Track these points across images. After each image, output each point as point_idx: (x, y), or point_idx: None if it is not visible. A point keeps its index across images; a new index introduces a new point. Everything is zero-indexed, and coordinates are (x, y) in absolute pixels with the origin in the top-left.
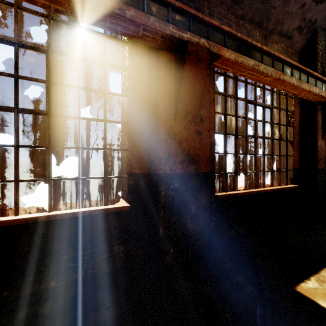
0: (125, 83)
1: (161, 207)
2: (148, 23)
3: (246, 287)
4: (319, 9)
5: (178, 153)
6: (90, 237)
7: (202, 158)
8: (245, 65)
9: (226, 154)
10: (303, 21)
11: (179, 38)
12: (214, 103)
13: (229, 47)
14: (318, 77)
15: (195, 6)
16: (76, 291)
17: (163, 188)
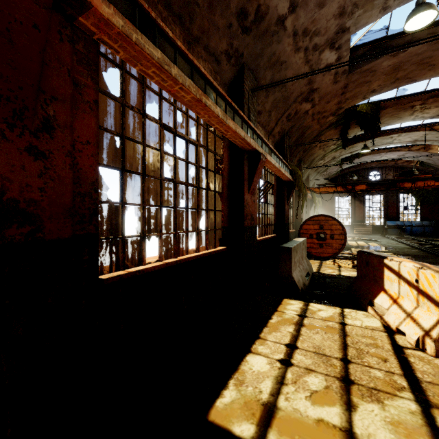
0: None
1: None
2: None
3: None
4: (245, 42)
5: None
6: None
7: (52, 210)
8: (145, 53)
9: (124, 204)
10: (231, 46)
11: None
12: (97, 110)
13: (114, 3)
14: (244, 119)
15: None
16: None
17: None
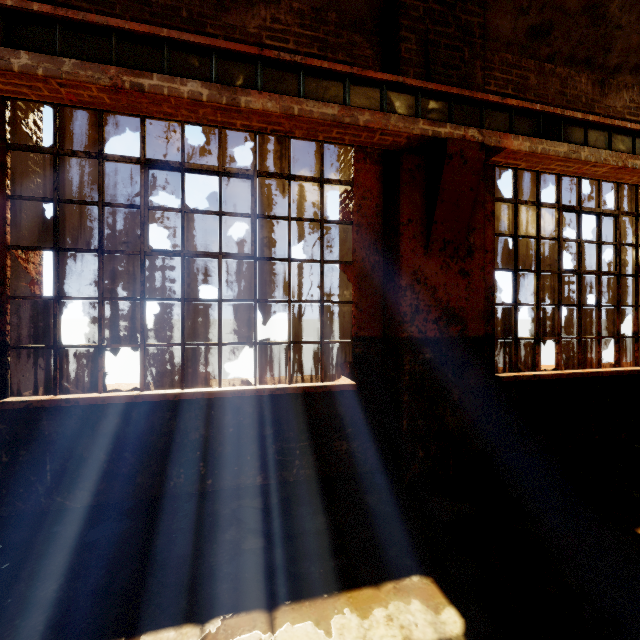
0: (348, 203)
1: (404, 387)
2: (389, 125)
3: (545, 517)
4: None
5: (430, 306)
6: (303, 424)
7: (472, 314)
8: (550, 156)
9: (517, 305)
10: None
11: (433, 137)
12: (493, 219)
13: (520, 130)
14: None
15: (459, 74)
16: (289, 492)
17: (408, 360)
